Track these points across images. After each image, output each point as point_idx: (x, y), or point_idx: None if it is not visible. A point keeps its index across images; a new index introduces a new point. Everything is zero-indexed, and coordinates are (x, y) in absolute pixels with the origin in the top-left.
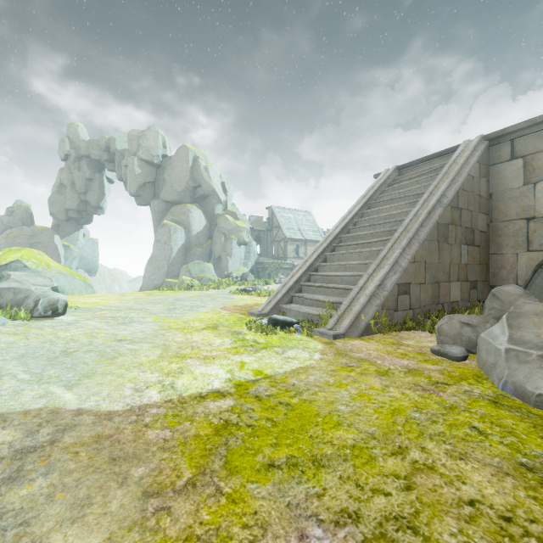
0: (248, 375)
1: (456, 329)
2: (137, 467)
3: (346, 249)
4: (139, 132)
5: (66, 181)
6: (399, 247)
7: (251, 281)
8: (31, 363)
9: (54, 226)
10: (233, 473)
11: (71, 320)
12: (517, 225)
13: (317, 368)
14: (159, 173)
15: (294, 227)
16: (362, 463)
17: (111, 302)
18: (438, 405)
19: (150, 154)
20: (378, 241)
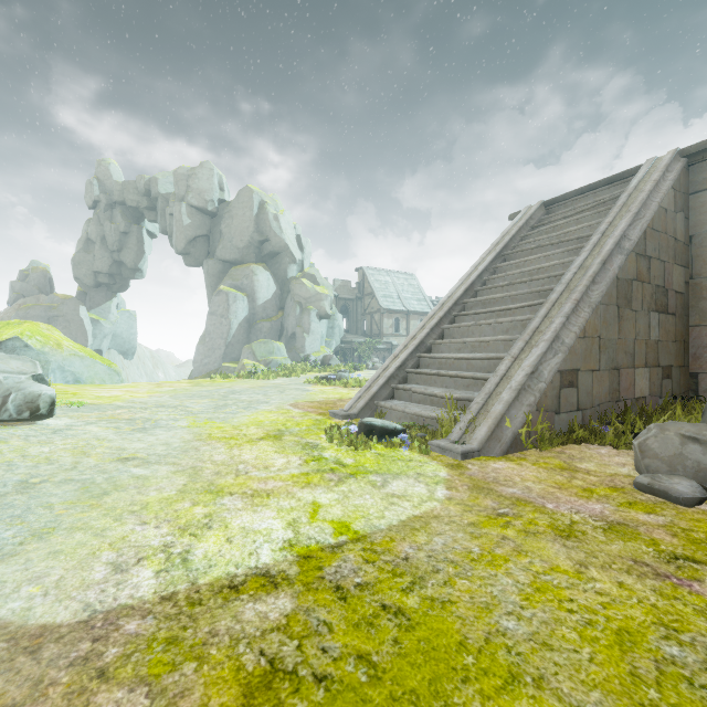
0: (323, 533)
1: (674, 447)
2: None
3: (473, 320)
4: (188, 170)
5: (95, 235)
6: (559, 314)
7: (335, 366)
8: None
9: (80, 295)
10: None
11: (63, 424)
12: None
13: (445, 519)
14: (214, 224)
15: (393, 295)
16: None
17: (138, 395)
18: (705, 618)
19: (203, 199)
20: (523, 306)
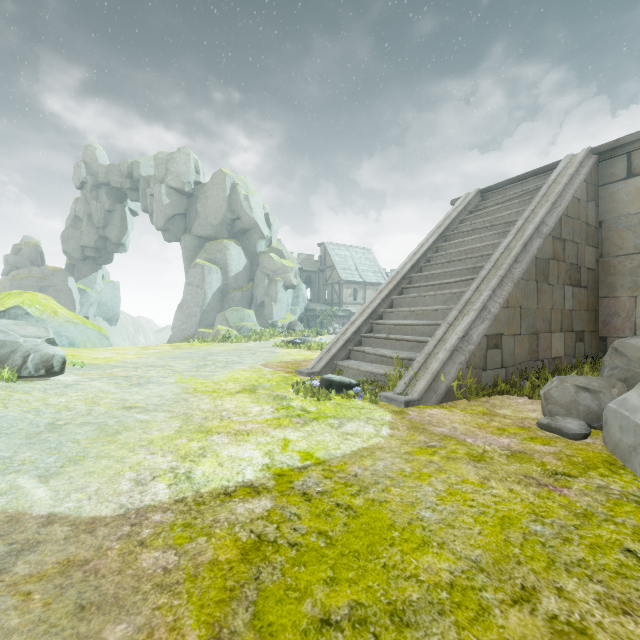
0: (293, 459)
1: (570, 395)
2: (116, 624)
3: (418, 292)
4: (167, 155)
5: (82, 213)
6: (487, 288)
7: (300, 331)
8: (2, 442)
9: (68, 267)
10: (265, 637)
11: (71, 380)
12: (635, 260)
13: (387, 449)
14: (190, 203)
15: (351, 267)
16: (469, 620)
17: (128, 357)
18: (565, 510)
19: (180, 181)
20: (459, 281)
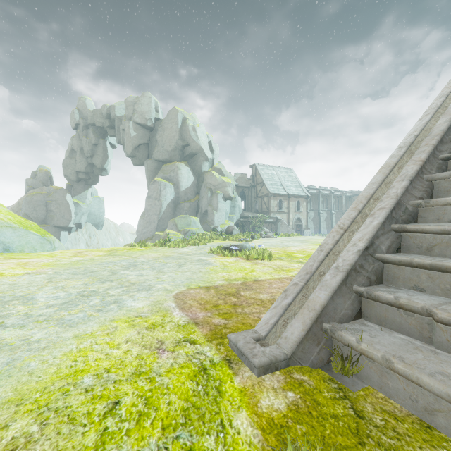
0: None
1: None
2: None
3: None
4: (134, 99)
5: (76, 147)
6: None
7: (236, 235)
8: None
9: (68, 187)
10: None
11: None
12: None
13: None
14: (152, 135)
15: (277, 183)
16: None
17: (12, 273)
18: None
19: (144, 118)
20: None
